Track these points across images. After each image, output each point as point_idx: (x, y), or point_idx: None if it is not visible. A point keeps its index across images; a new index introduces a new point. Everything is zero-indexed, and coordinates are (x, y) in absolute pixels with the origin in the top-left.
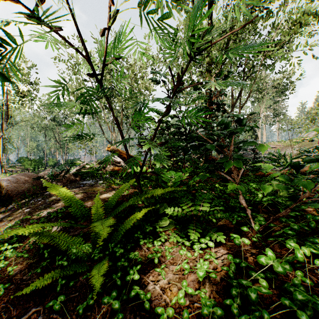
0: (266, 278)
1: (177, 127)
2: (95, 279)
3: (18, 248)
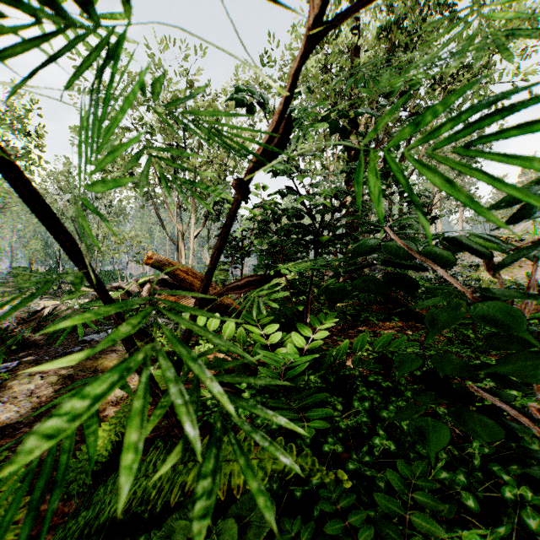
0: None
1: (296, 215)
2: None
3: None
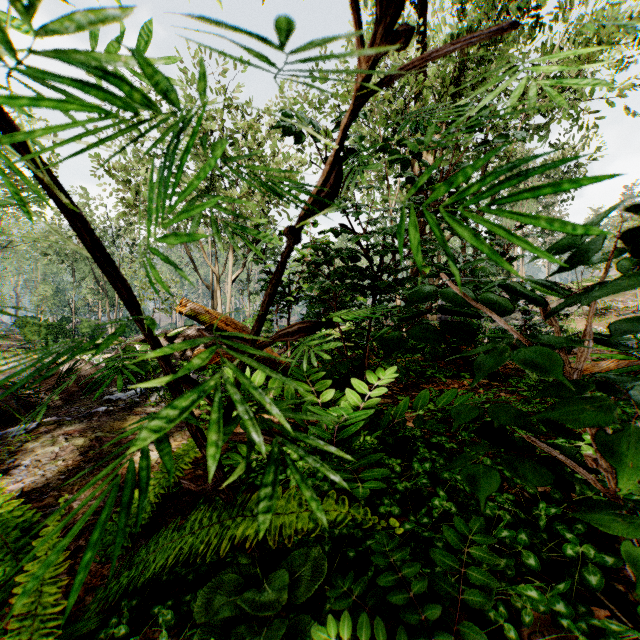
0: None
1: (351, 256)
2: None
3: None
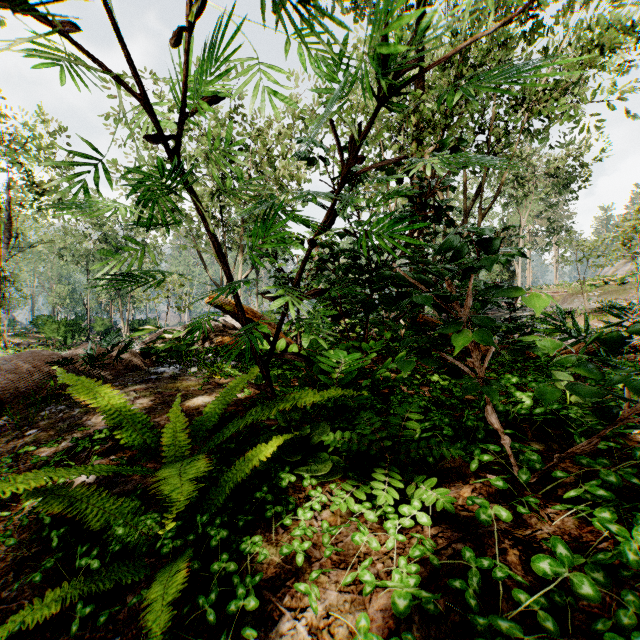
0: (551, 604)
1: (352, 255)
2: (154, 612)
3: (1, 522)
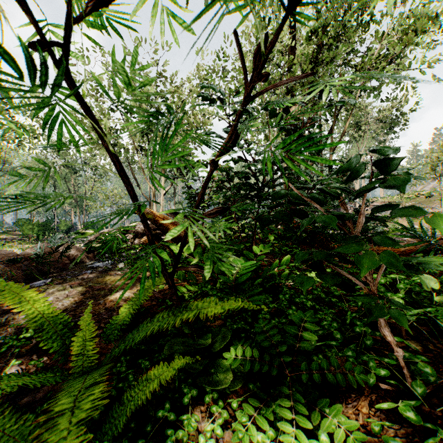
0: None
1: (244, 176)
2: None
3: None
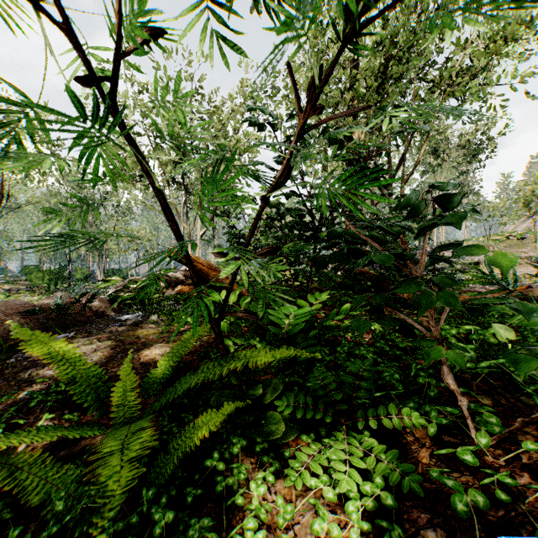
0: None
1: (297, 214)
2: None
3: None
